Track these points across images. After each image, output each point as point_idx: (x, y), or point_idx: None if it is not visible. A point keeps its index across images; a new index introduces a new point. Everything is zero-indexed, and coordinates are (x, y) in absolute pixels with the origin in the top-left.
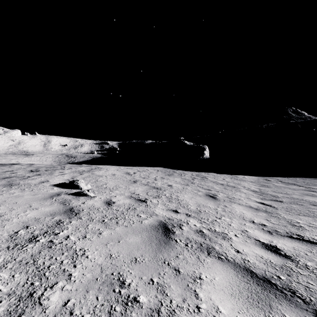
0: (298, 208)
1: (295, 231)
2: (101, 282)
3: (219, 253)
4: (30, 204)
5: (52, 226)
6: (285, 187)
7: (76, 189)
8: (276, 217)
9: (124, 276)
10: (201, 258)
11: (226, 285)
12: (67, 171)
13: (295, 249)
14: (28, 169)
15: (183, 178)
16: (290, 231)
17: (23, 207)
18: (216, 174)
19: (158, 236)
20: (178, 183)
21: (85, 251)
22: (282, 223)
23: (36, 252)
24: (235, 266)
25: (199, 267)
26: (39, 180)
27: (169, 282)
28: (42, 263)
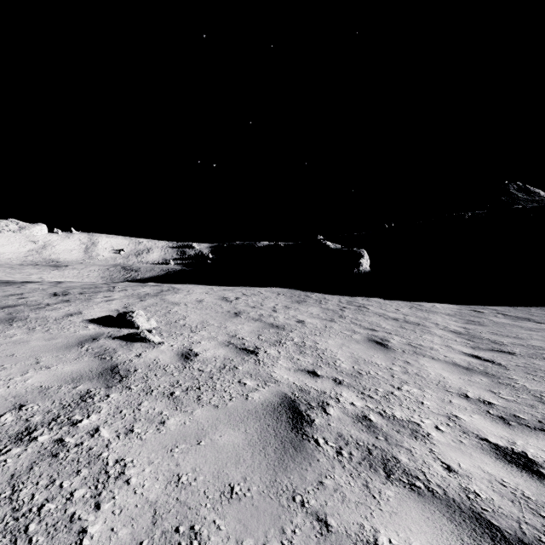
0: None
1: None
2: None
3: (410, 473)
4: (39, 358)
5: (70, 405)
6: (512, 325)
7: (129, 329)
8: (508, 385)
9: (202, 537)
10: (373, 486)
11: None
12: (118, 294)
13: None
14: (51, 290)
15: (324, 308)
16: None
17: (22, 363)
18: (382, 300)
19: (280, 429)
20: (316, 317)
21: (126, 466)
22: (523, 398)
23: (24, 467)
24: (449, 508)
25: (372, 512)
26: (66, 310)
27: None
28: (29, 496)
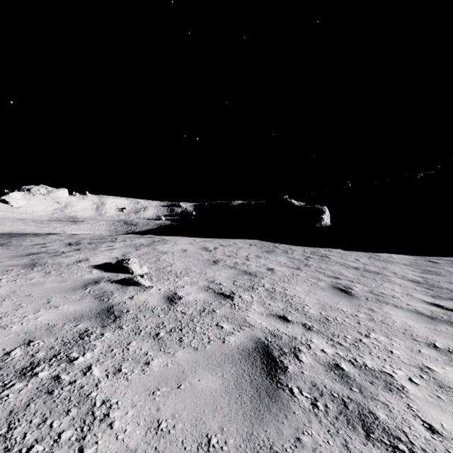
0: None
1: None
2: None
3: (391, 432)
4: (50, 299)
5: (70, 342)
6: None
7: (125, 274)
8: None
9: None
10: (353, 447)
11: None
12: (119, 244)
13: None
14: (67, 241)
15: (291, 257)
16: None
17: (36, 303)
18: (342, 250)
19: (255, 375)
20: (283, 265)
21: (111, 407)
22: None
23: (22, 403)
24: None
25: None
26: (76, 257)
27: None
28: (21, 435)
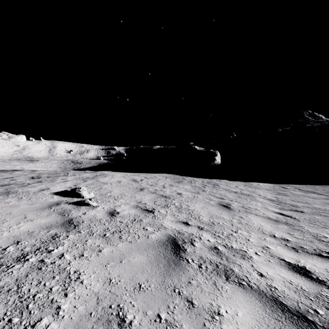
0: (322, 219)
1: (324, 247)
2: (95, 318)
3: (239, 277)
4: (26, 215)
5: (46, 241)
6: (304, 195)
7: (78, 198)
8: (299, 230)
9: (124, 310)
10: (218, 284)
11: (252, 323)
12: (70, 177)
13: (328, 271)
14: (30, 175)
15: (193, 185)
16: (318, 248)
17: (16, 218)
18: (228, 181)
19: (167, 254)
20: (188, 191)
21: (80, 274)
22: (306, 237)
23: (23, 275)
24: (260, 295)
25: (217, 297)
26: (39, 187)
27: (180, 319)
28: (27, 290)
